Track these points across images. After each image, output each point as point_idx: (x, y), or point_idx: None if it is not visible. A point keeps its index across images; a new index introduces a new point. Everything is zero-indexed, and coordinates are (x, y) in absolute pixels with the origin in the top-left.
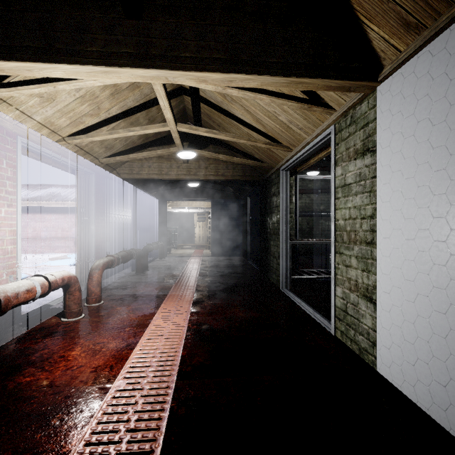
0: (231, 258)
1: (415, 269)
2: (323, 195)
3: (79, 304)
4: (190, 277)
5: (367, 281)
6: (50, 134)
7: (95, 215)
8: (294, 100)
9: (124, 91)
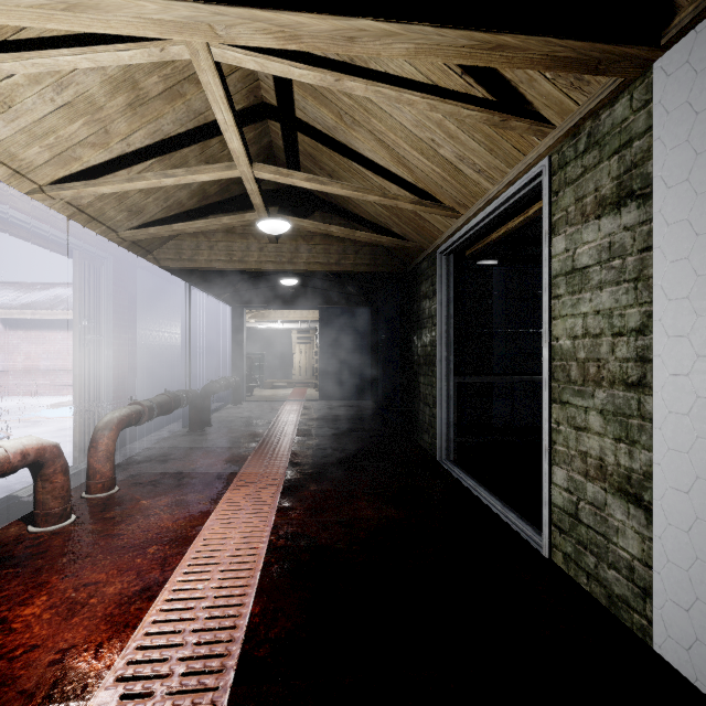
0: (351, 403)
1: None
2: (500, 301)
3: (65, 498)
4: (281, 438)
5: (628, 463)
6: (12, 178)
7: (113, 330)
8: (475, 104)
9: (153, 101)
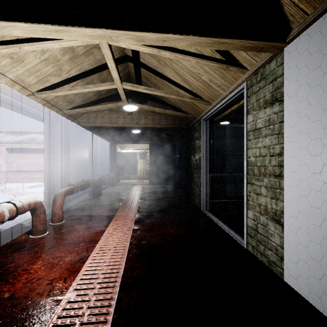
0: (164, 186)
1: (321, 198)
2: (231, 140)
3: (44, 224)
4: (133, 201)
5: (275, 207)
6: (21, 90)
7: (60, 153)
8: (215, 61)
9: (80, 56)
